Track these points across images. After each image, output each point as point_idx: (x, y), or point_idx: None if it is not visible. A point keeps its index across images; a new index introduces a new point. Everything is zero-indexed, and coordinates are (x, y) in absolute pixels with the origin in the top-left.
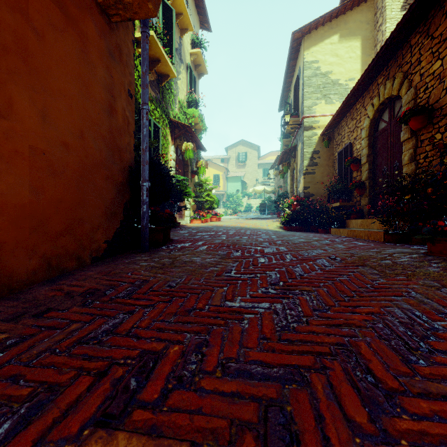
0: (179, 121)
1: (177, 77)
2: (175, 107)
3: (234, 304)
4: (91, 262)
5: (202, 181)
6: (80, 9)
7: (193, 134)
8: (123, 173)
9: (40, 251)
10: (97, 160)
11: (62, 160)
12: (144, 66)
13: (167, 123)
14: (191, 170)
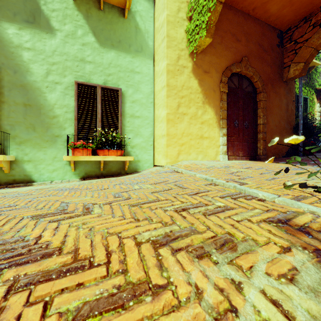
0: None
1: None
2: (320, 78)
3: None
4: (281, 157)
5: None
6: (279, 88)
7: None
8: (291, 129)
9: (271, 152)
10: (283, 127)
11: (275, 130)
12: (299, 90)
13: (313, 92)
14: None
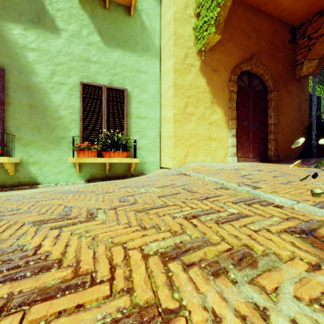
0: None
1: None
2: None
3: None
4: (294, 159)
5: None
6: (291, 86)
7: None
8: (303, 130)
9: (283, 153)
10: (295, 128)
11: (287, 130)
12: (313, 88)
13: None
14: None
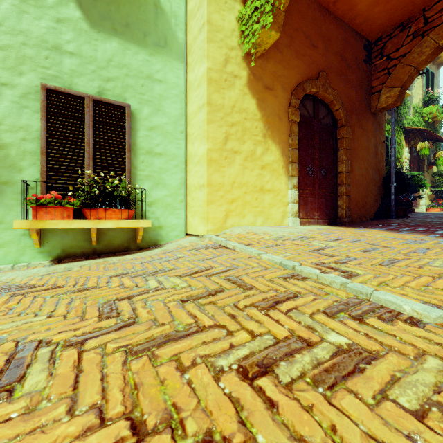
0: (414, 128)
1: (411, 88)
2: (409, 115)
3: (442, 227)
4: (369, 220)
5: (442, 171)
6: (366, 122)
7: (428, 133)
8: (380, 181)
9: (357, 213)
10: (371, 178)
11: (361, 181)
12: (392, 126)
13: (402, 133)
14: (427, 162)
